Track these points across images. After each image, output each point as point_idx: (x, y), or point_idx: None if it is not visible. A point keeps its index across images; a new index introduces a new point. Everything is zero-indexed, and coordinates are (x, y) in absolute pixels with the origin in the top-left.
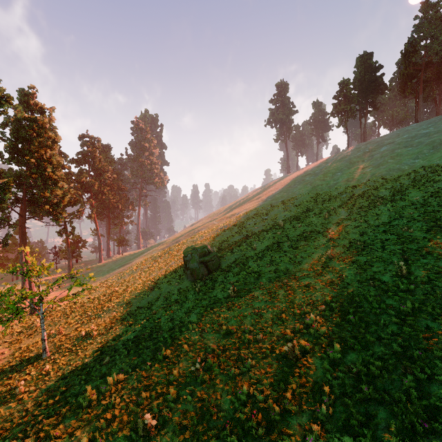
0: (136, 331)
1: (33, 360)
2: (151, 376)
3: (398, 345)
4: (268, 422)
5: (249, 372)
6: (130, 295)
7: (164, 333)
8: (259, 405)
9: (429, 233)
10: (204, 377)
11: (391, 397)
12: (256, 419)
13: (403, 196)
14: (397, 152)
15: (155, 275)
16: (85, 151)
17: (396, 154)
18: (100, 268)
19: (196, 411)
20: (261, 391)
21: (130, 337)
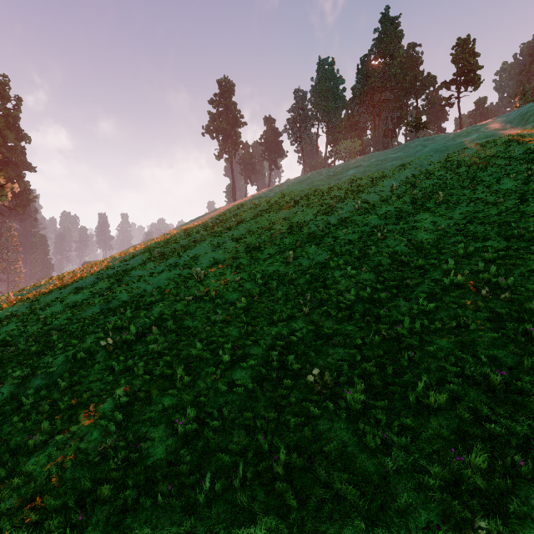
0: None
1: None
2: None
3: None
4: None
5: None
6: None
7: None
8: None
9: None
10: None
11: None
12: None
13: (416, 224)
14: (371, 175)
15: None
16: None
17: (370, 176)
18: None
19: None
20: None
21: None
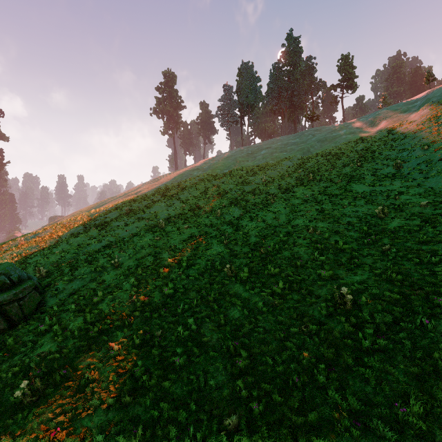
0: None
1: None
2: None
3: None
4: None
5: None
6: None
7: None
8: None
9: (338, 235)
10: None
11: None
12: None
13: (294, 193)
14: (276, 155)
15: None
16: None
17: (275, 156)
18: None
19: None
20: None
21: None
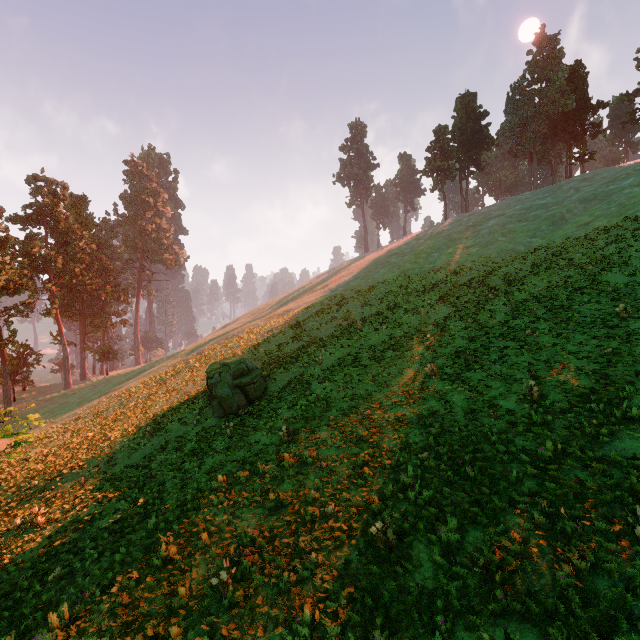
0: (119, 510)
1: None
2: (138, 602)
3: (540, 513)
4: None
5: (314, 577)
6: (112, 445)
7: (168, 512)
8: None
9: (560, 337)
10: (235, 595)
11: (541, 605)
12: None
13: (522, 286)
14: (509, 228)
15: (159, 410)
16: (38, 203)
17: (508, 230)
18: (66, 398)
19: None
20: (334, 614)
21: (106, 523)
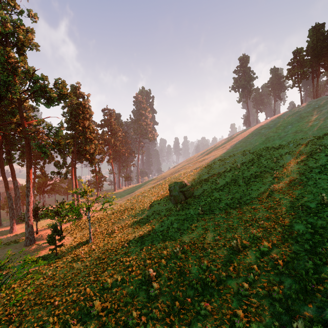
0: (140, 231)
1: (85, 243)
2: (151, 254)
3: (308, 246)
4: (218, 280)
5: (209, 255)
6: (135, 211)
7: (157, 232)
8: (213, 272)
9: None
10: (182, 256)
11: (296, 273)
12: (211, 278)
13: None
14: None
15: (150, 199)
16: (105, 119)
17: None
18: (115, 194)
19: (177, 272)
20: (215, 265)
21: (137, 234)
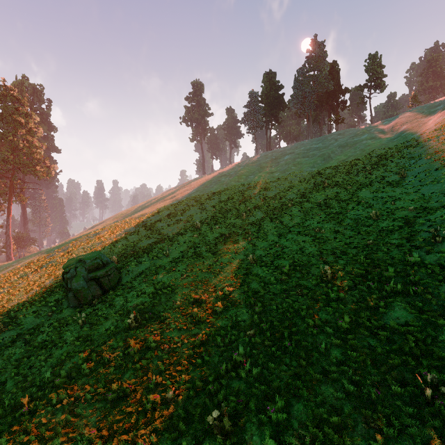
0: None
1: None
2: None
3: (348, 381)
4: None
5: None
6: None
7: None
8: None
9: (338, 233)
10: None
11: None
12: None
13: (309, 199)
14: (298, 161)
15: (15, 304)
16: None
17: (297, 162)
18: None
19: None
20: None
21: None
